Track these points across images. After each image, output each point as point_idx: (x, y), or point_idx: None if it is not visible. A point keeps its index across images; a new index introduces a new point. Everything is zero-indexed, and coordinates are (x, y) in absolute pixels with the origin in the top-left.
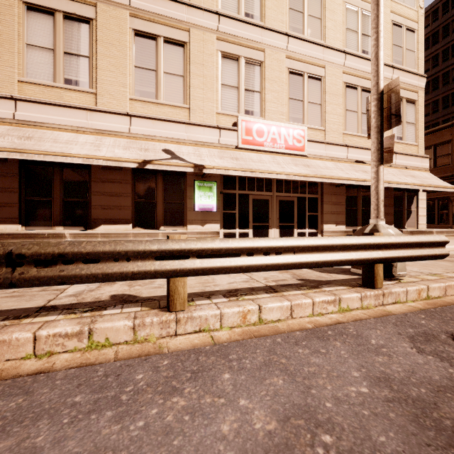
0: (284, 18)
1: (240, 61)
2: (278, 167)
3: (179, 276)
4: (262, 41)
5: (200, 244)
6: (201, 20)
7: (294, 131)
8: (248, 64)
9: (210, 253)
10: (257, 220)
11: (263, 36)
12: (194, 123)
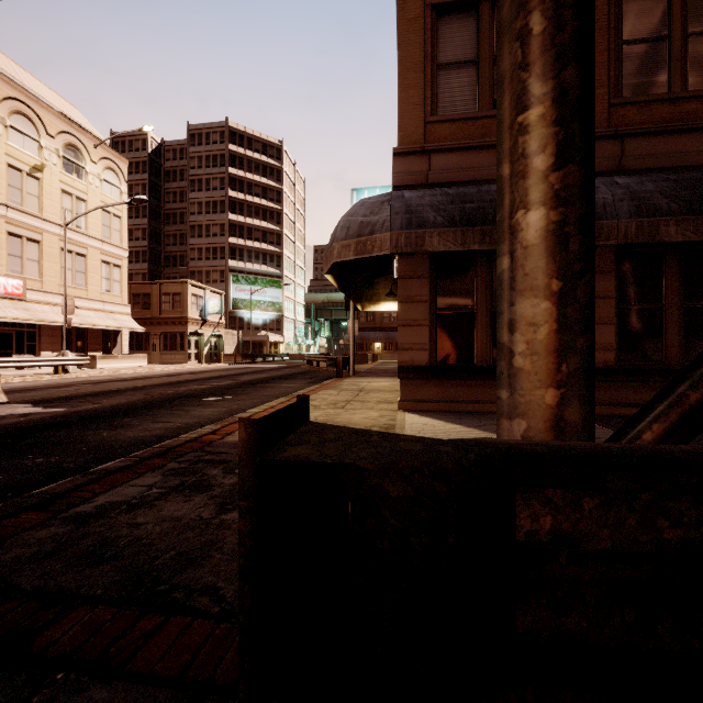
0: (3, 192)
1: None
2: (1, 311)
3: None
4: None
5: None
6: None
7: (14, 281)
8: None
9: None
10: None
11: None
12: None
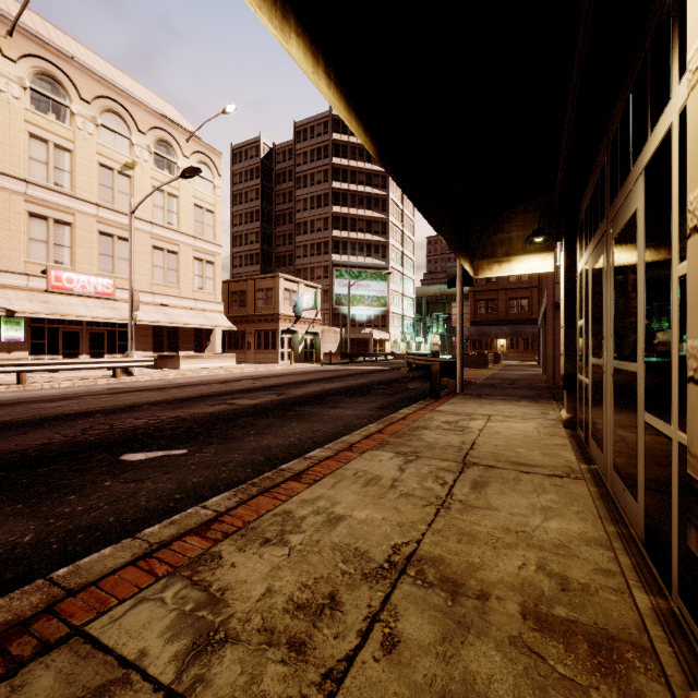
0: (94, 191)
1: (49, 221)
2: (86, 310)
3: (24, 372)
4: (73, 207)
5: (34, 362)
6: (7, 184)
7: (104, 281)
8: (58, 224)
9: (38, 365)
10: (67, 349)
11: (74, 203)
12: (1, 270)
